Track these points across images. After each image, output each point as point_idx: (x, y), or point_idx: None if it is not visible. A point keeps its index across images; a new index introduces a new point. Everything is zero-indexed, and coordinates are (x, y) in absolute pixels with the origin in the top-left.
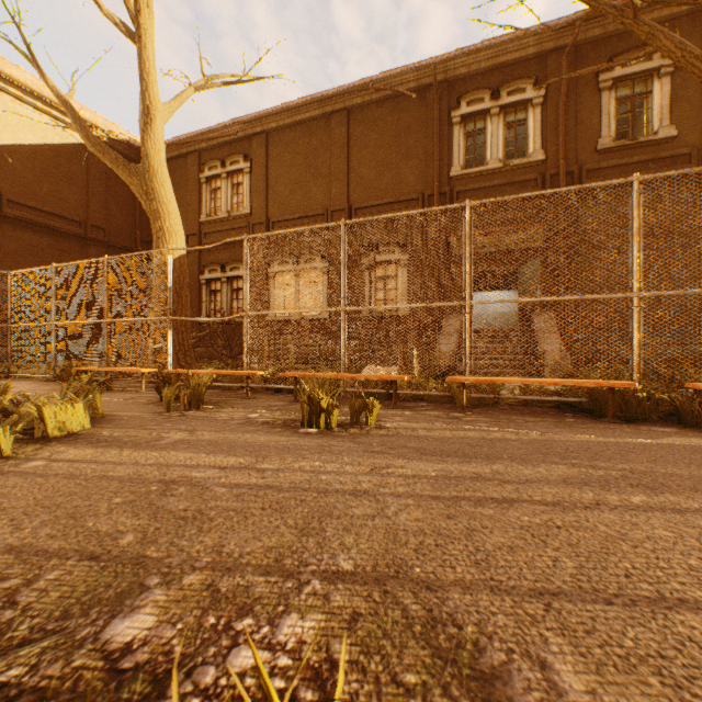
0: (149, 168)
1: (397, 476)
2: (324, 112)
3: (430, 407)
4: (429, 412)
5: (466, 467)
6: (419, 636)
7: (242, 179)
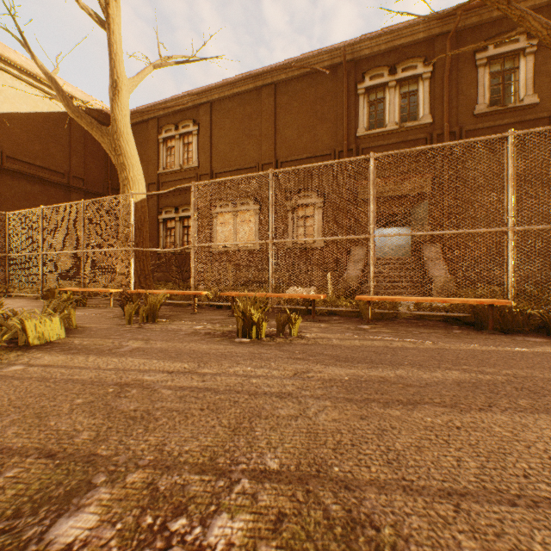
0: (117, 130)
1: (316, 380)
2: (256, 86)
3: (341, 320)
4: (341, 325)
5: (374, 372)
6: (340, 539)
7: (192, 139)
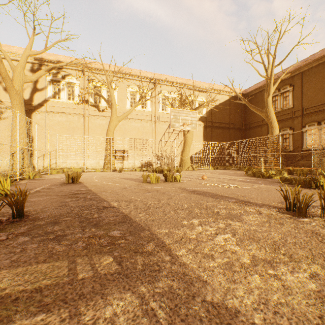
0: (267, 110)
1: None
2: None
3: None
4: None
5: None
6: None
7: (288, 94)
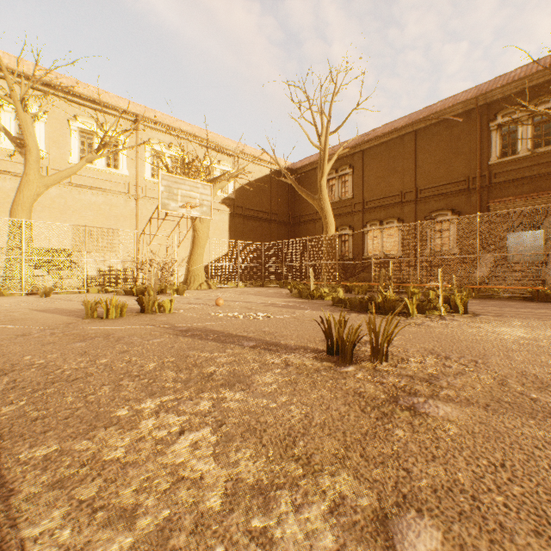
0: (321, 197)
1: None
2: (399, 135)
3: None
4: None
5: None
6: None
7: (347, 178)
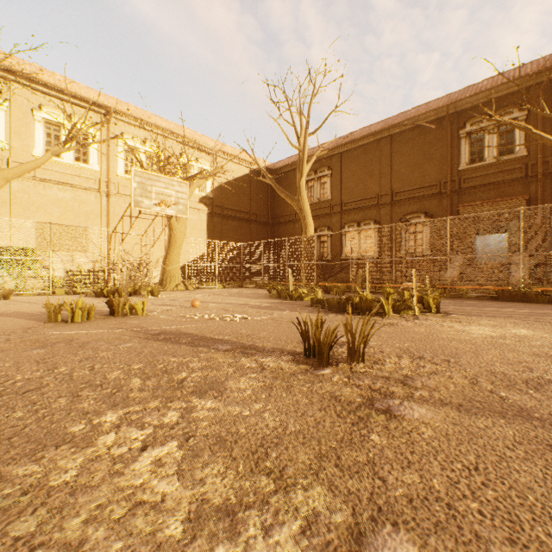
0: (301, 197)
1: None
2: (375, 139)
3: None
4: None
5: None
6: None
7: (326, 180)
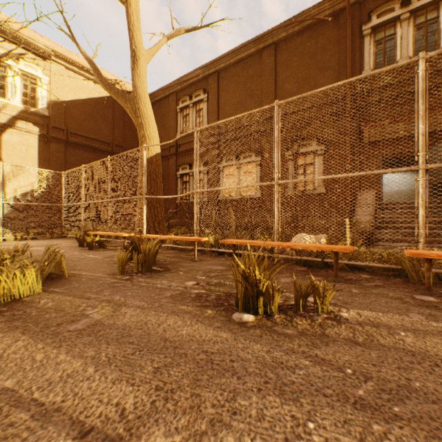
0: (136, 95)
1: None
2: (257, 49)
3: (377, 282)
4: (384, 292)
5: None
6: None
7: (202, 106)
